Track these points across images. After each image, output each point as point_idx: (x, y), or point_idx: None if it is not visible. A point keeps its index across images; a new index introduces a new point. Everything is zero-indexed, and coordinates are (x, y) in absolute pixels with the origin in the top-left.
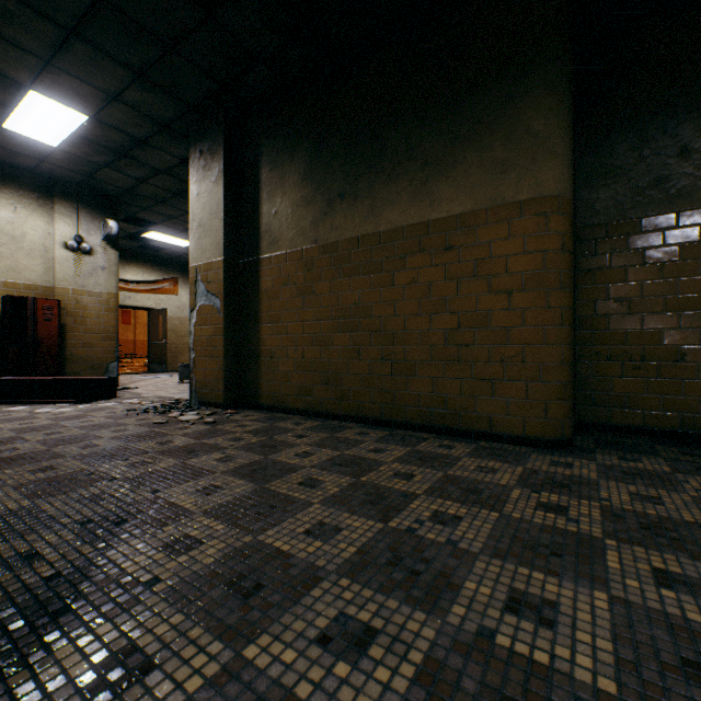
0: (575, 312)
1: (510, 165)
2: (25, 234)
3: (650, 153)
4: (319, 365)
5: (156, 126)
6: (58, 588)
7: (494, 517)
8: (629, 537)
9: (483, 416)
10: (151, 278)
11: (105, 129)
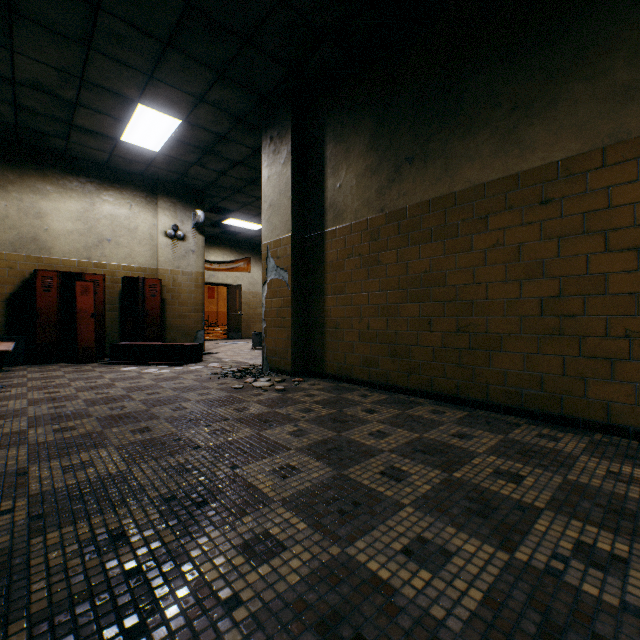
0: None
1: (639, 89)
2: (137, 227)
3: None
4: (385, 336)
5: (233, 121)
6: (136, 591)
7: None
8: None
9: (596, 403)
10: (229, 259)
11: (194, 130)
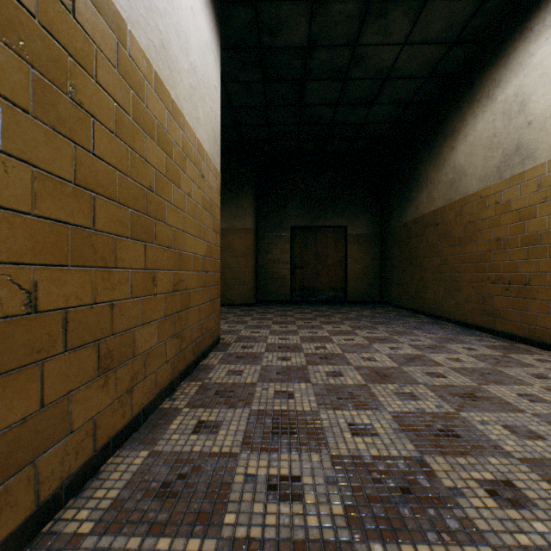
0: (258, 263)
1: (238, 216)
2: None
3: (278, 214)
4: None
5: None
6: None
7: (234, 314)
8: (259, 314)
9: (229, 298)
10: None
11: None
